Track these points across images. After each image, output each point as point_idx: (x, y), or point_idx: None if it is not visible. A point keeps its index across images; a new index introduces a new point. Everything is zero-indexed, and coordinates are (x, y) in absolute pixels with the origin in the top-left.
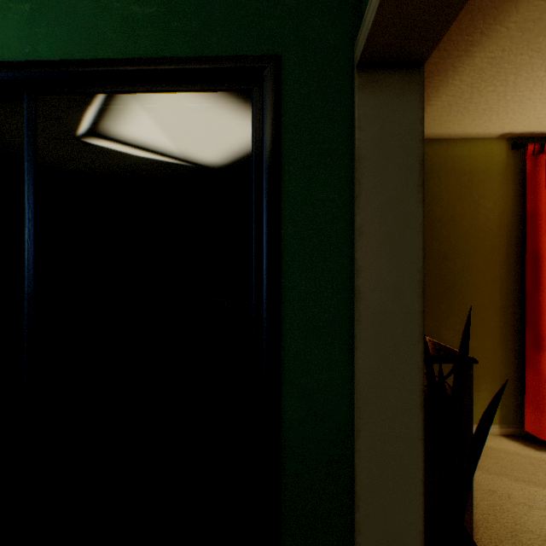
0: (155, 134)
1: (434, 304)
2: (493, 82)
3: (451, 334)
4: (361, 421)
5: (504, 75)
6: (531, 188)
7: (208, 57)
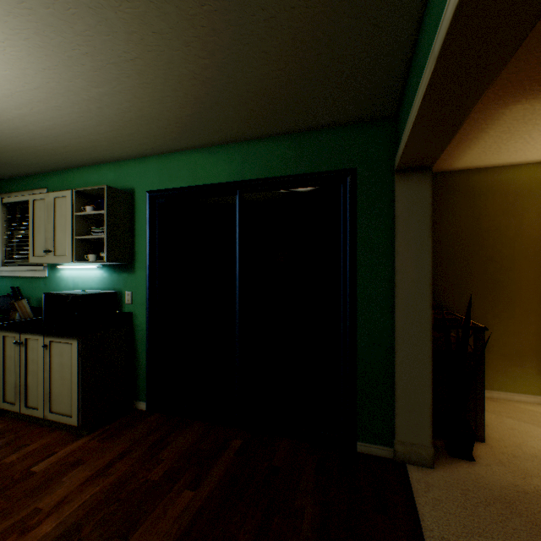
0: None
1: (481, 297)
2: (512, 139)
3: (497, 321)
4: (397, 346)
5: (518, 135)
6: None
7: (320, 172)
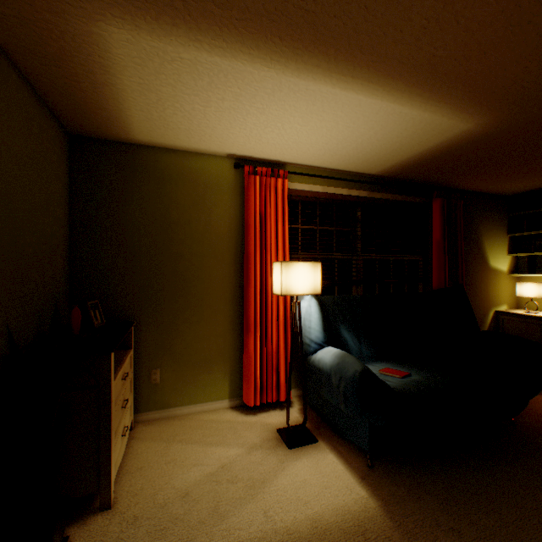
0: None
1: (172, 300)
2: (166, 106)
3: (188, 326)
4: None
5: (169, 102)
6: (247, 201)
7: None
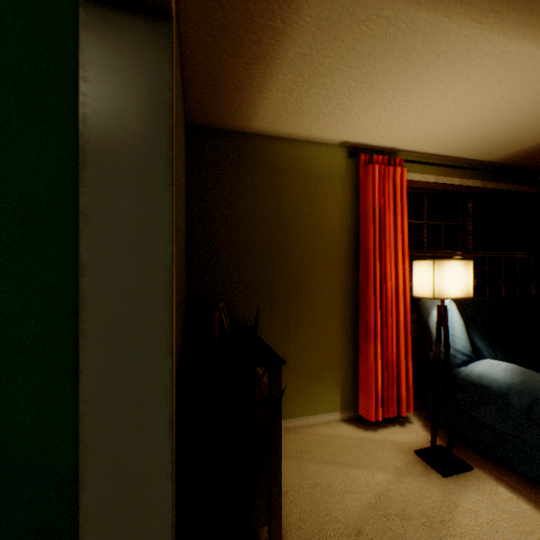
0: None
1: (284, 302)
2: (315, 83)
3: (300, 330)
4: (87, 467)
5: (322, 78)
6: (363, 193)
7: None
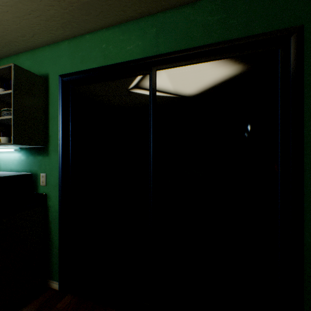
0: (181, 82)
1: None
2: None
3: None
4: None
5: None
6: None
7: (252, 35)
